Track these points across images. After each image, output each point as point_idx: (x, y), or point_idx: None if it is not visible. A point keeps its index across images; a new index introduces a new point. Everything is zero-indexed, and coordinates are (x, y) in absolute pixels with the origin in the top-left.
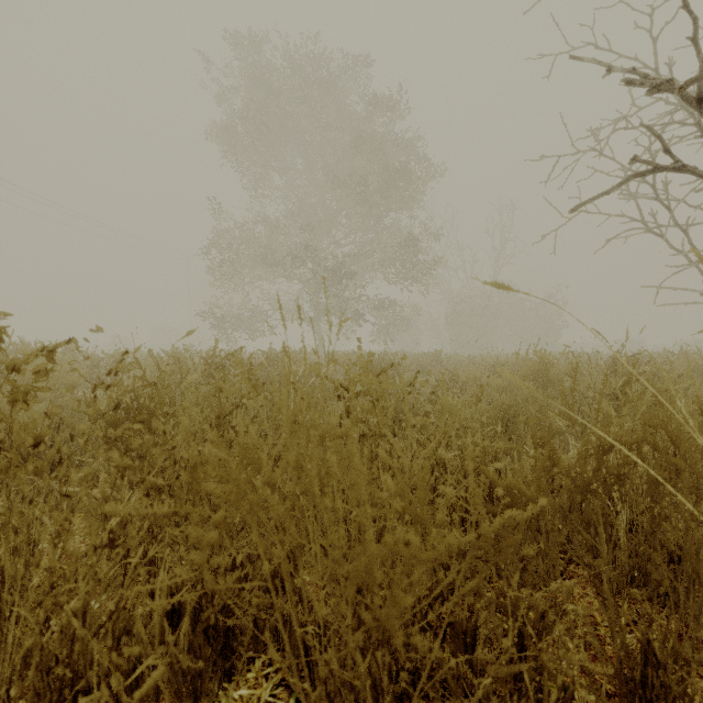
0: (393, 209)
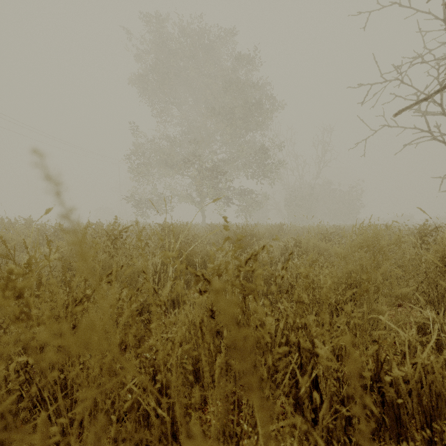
0: (251, 129)
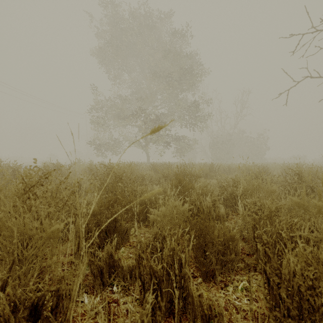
0: (184, 90)
